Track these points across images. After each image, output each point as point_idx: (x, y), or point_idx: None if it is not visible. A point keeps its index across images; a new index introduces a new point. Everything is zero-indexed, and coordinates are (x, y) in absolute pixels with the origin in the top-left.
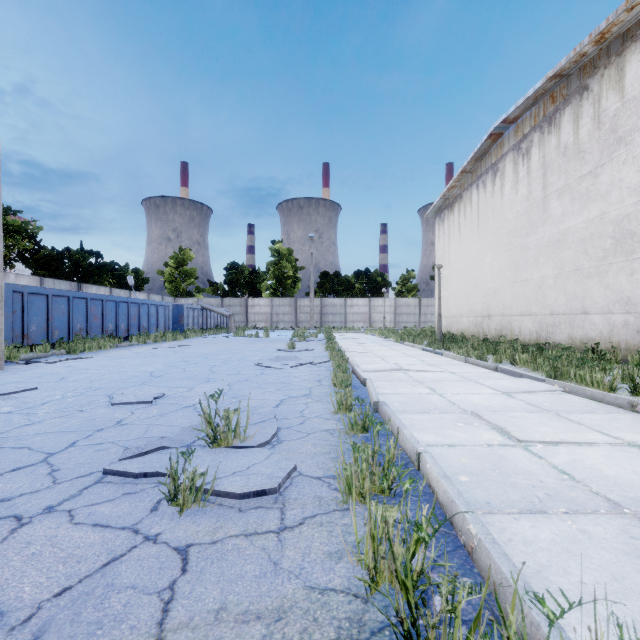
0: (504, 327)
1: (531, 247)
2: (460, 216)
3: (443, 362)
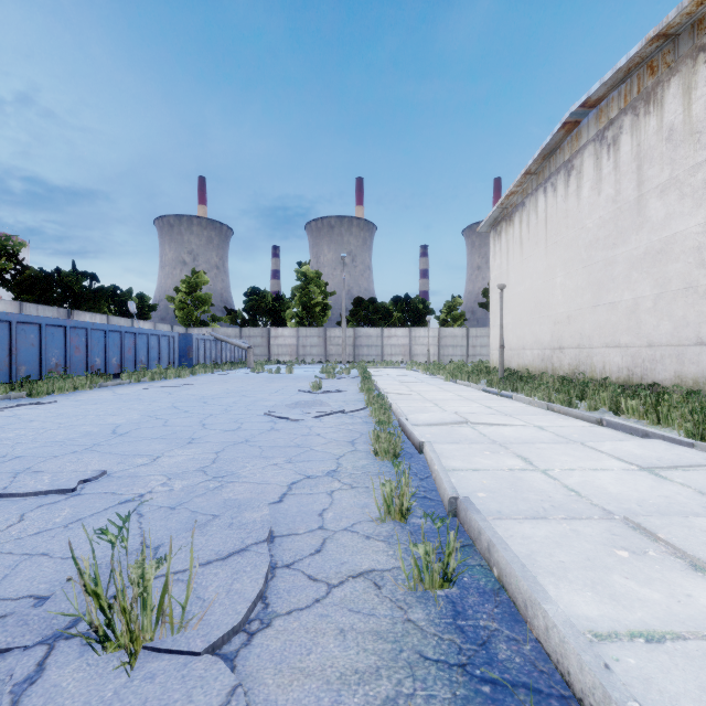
0: (581, 362)
1: (620, 261)
2: (522, 228)
3: (517, 409)
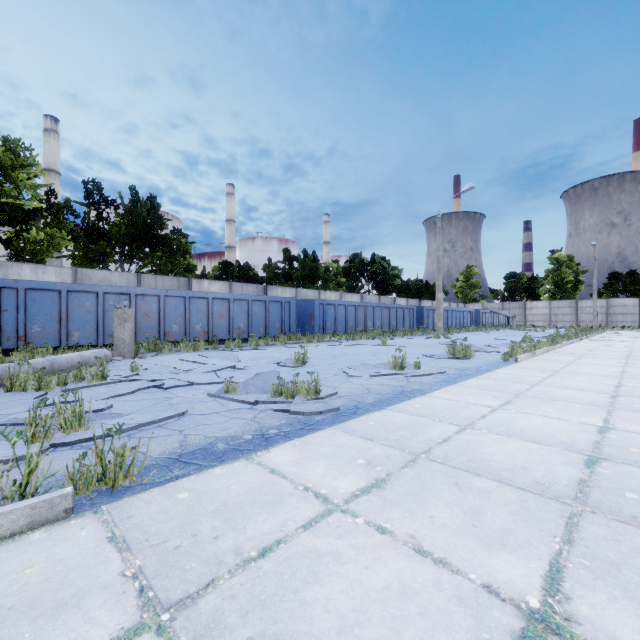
0: None
1: None
2: None
3: None
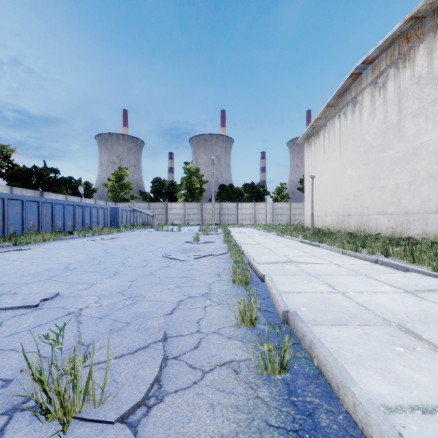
0: (362, 224)
1: (387, 160)
2: (325, 140)
3: (323, 253)
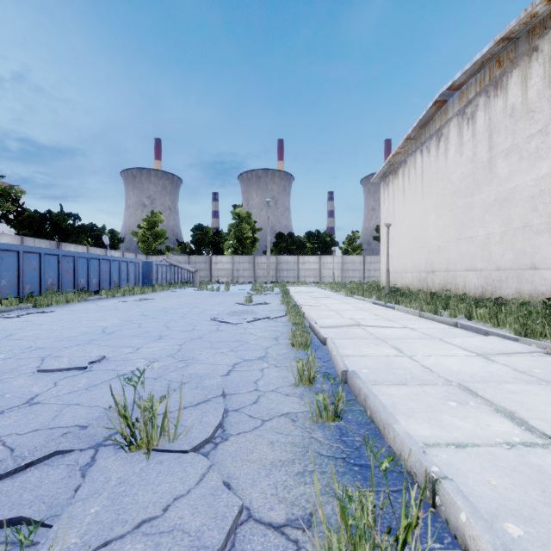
0: (448, 282)
1: (476, 206)
2: (404, 180)
3: (397, 316)
